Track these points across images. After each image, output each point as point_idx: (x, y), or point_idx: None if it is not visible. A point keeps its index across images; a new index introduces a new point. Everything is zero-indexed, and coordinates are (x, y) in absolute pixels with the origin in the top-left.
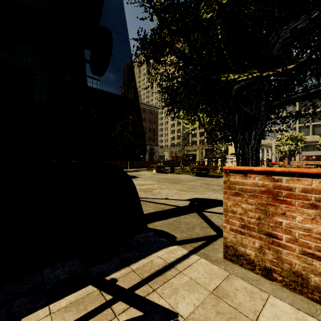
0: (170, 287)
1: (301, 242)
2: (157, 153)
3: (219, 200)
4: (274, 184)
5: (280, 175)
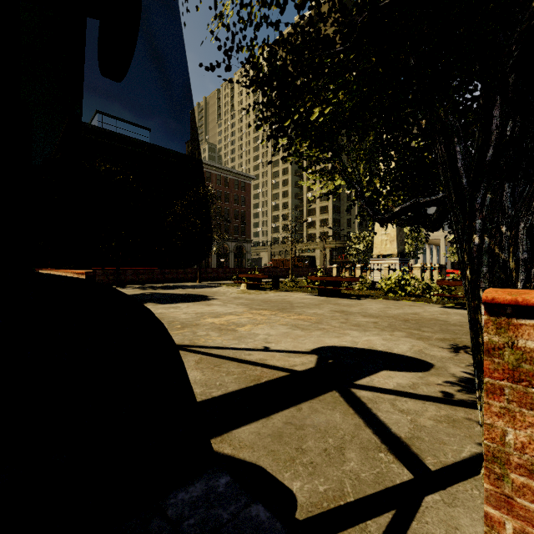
0: None
1: None
2: (249, 254)
3: (378, 353)
4: None
5: None
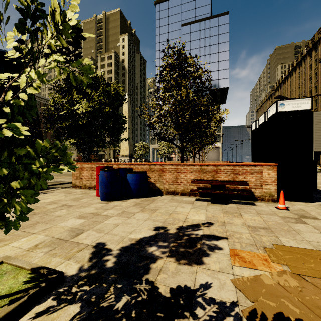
0: (53, 191)
1: (85, 178)
2: None
3: None
4: (82, 166)
5: (83, 164)
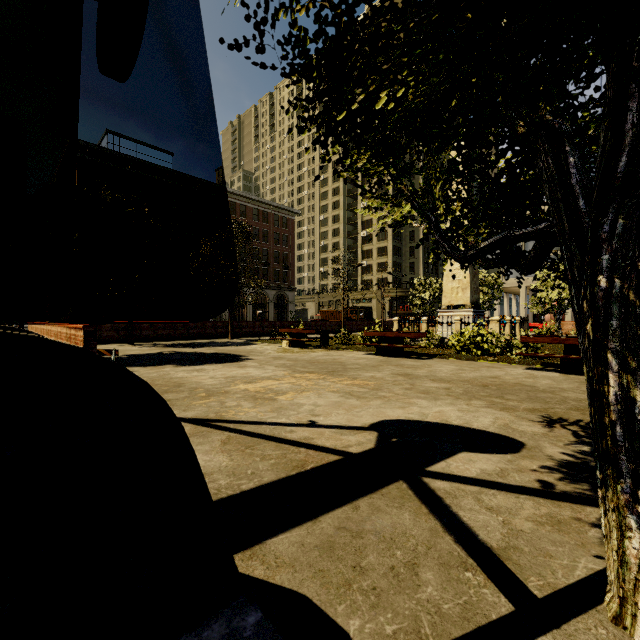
0: None
1: None
2: (293, 305)
3: (454, 428)
4: None
5: None
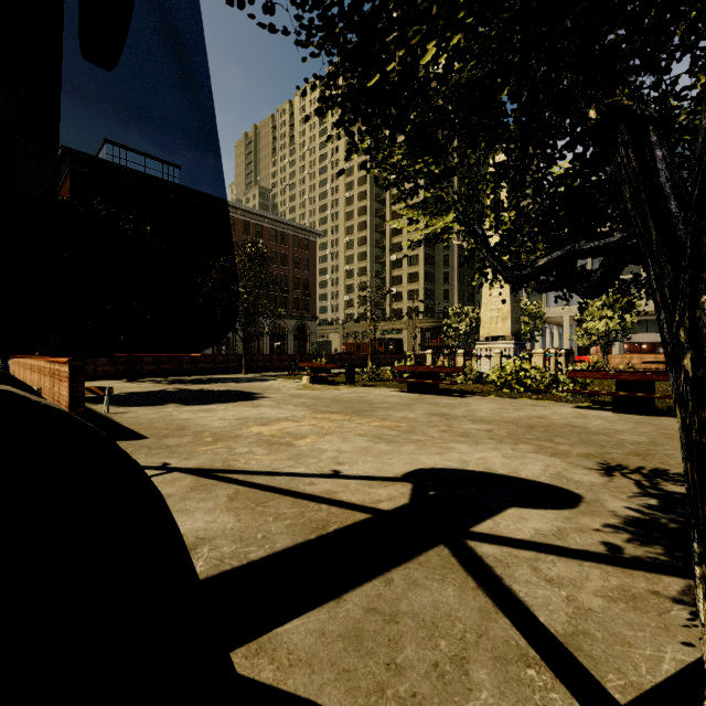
0: None
1: None
2: (315, 336)
3: (500, 478)
4: None
5: None
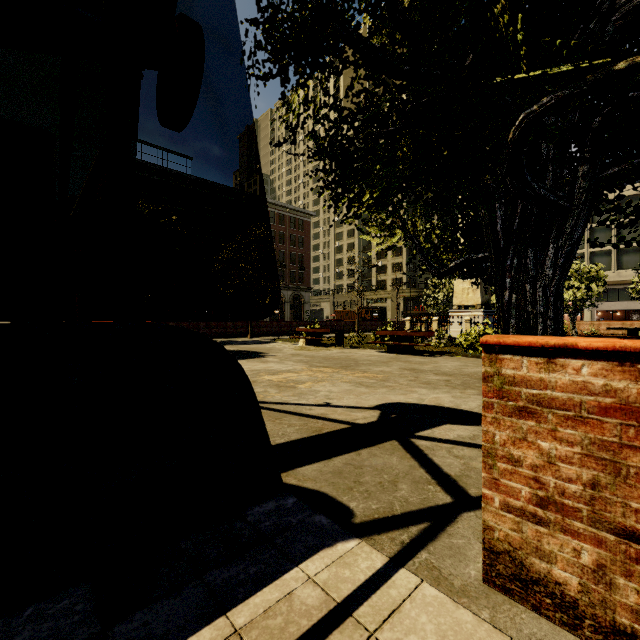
0: None
1: None
2: (308, 305)
3: (444, 409)
4: None
5: None
